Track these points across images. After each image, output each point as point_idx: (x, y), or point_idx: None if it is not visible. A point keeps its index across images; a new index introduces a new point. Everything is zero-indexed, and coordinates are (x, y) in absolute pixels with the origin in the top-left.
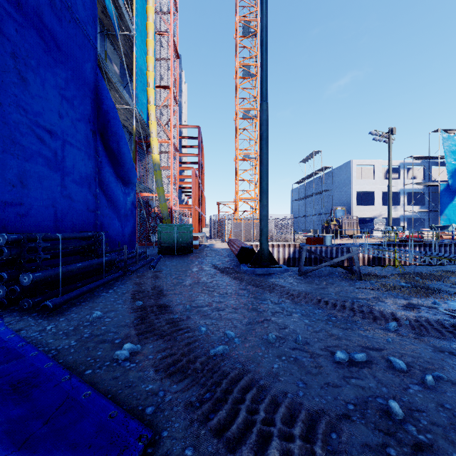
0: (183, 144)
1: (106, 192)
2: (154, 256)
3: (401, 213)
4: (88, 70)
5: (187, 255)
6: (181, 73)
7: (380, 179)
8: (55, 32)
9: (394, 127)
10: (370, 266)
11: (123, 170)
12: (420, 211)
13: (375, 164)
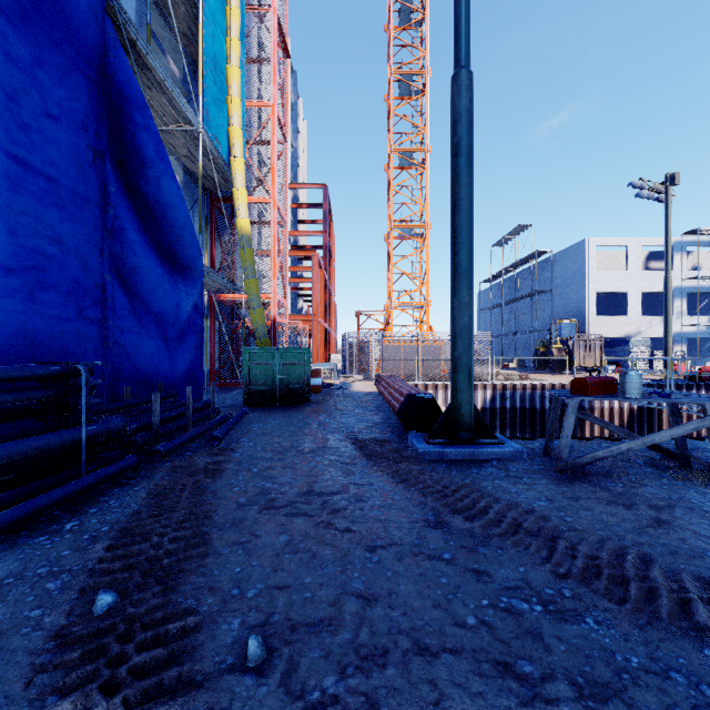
0: (300, 219)
1: (131, 281)
2: (236, 408)
3: (676, 329)
4: (81, 17)
5: (299, 407)
6: (296, 102)
7: (637, 271)
8: None
9: (677, 173)
10: (696, 440)
11: (171, 241)
12: (709, 325)
13: (630, 245)
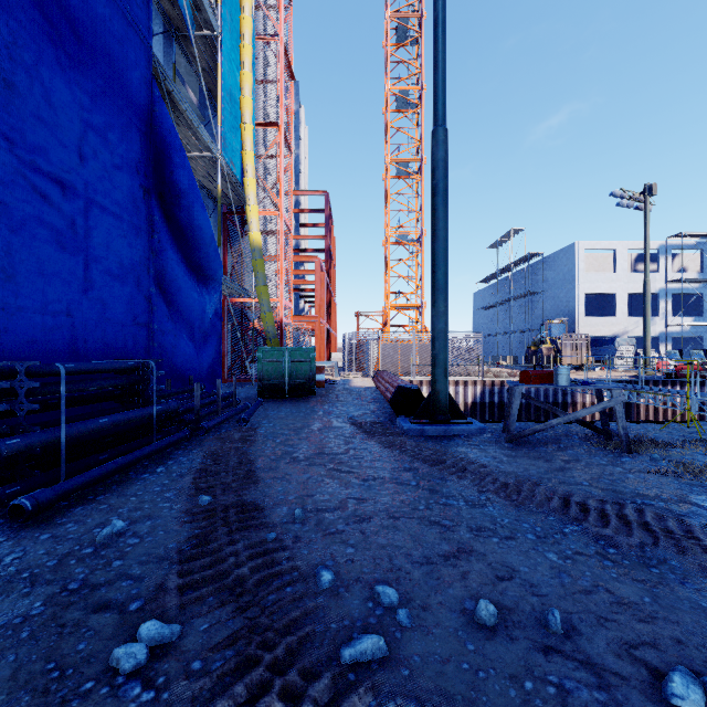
0: (302, 222)
1: (169, 292)
2: (251, 399)
3: (661, 329)
4: (135, 83)
5: (306, 399)
6: (298, 110)
7: (624, 273)
8: (72, 8)
9: (654, 184)
10: (633, 423)
11: (199, 257)
12: (694, 325)
13: (617, 249)
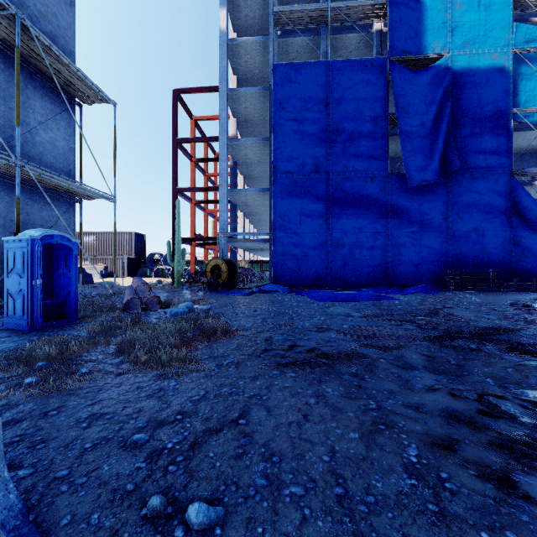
0: None
1: (523, 247)
2: None
3: None
4: (503, 188)
5: None
6: None
7: None
8: (477, 189)
9: None
10: None
11: None
12: None
13: None
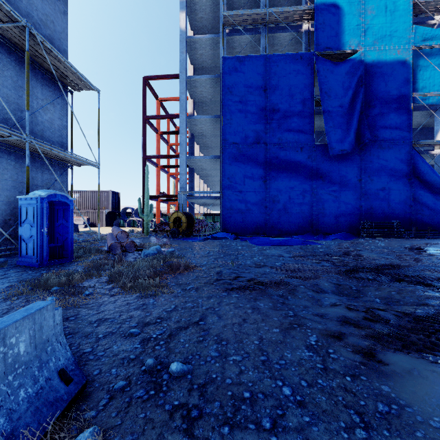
0: None
1: (421, 202)
2: None
3: None
4: (405, 156)
5: None
6: None
7: None
8: (385, 157)
9: None
10: None
11: (437, 188)
12: None
13: None
